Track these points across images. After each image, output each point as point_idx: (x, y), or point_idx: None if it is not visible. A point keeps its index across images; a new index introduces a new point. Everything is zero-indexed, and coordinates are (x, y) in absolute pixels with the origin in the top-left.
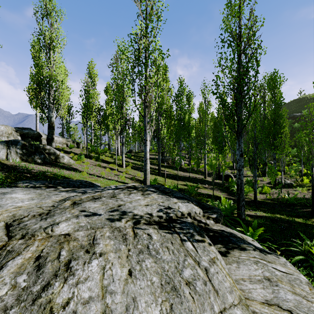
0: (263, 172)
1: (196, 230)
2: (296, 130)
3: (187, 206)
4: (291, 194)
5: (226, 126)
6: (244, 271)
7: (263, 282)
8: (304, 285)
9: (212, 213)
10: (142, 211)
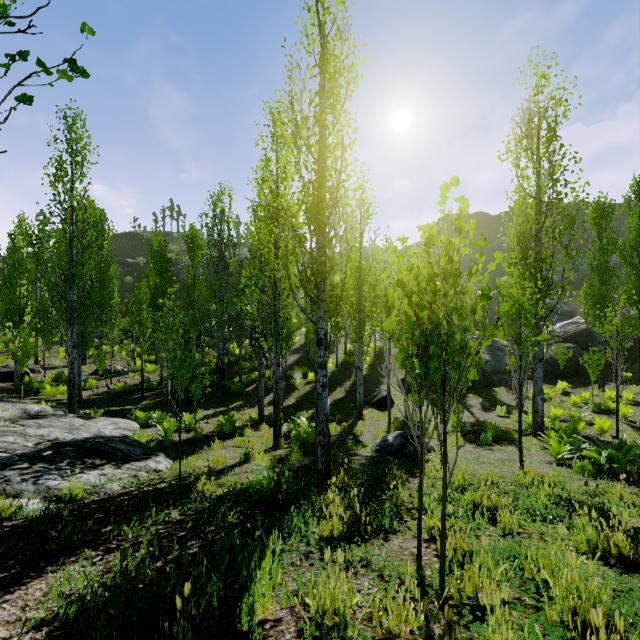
0: (83, 358)
1: (62, 415)
2: (128, 286)
3: (38, 406)
4: (123, 382)
5: (22, 287)
6: (101, 424)
7: (112, 424)
8: (130, 421)
9: (58, 409)
10: (6, 414)
